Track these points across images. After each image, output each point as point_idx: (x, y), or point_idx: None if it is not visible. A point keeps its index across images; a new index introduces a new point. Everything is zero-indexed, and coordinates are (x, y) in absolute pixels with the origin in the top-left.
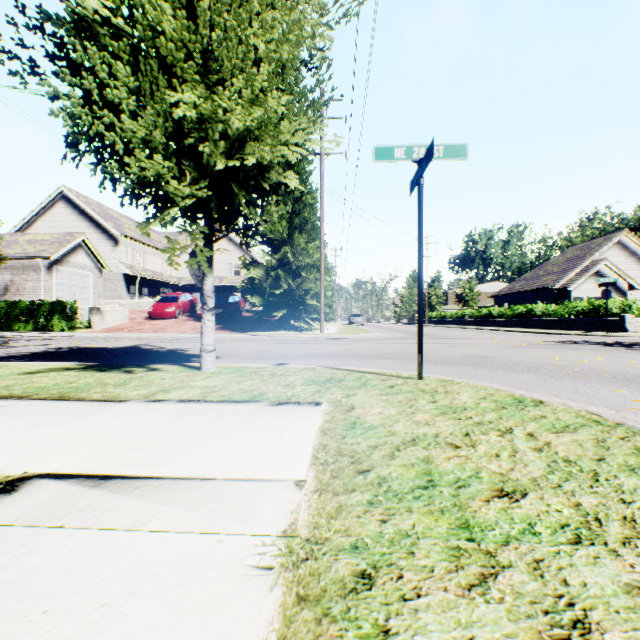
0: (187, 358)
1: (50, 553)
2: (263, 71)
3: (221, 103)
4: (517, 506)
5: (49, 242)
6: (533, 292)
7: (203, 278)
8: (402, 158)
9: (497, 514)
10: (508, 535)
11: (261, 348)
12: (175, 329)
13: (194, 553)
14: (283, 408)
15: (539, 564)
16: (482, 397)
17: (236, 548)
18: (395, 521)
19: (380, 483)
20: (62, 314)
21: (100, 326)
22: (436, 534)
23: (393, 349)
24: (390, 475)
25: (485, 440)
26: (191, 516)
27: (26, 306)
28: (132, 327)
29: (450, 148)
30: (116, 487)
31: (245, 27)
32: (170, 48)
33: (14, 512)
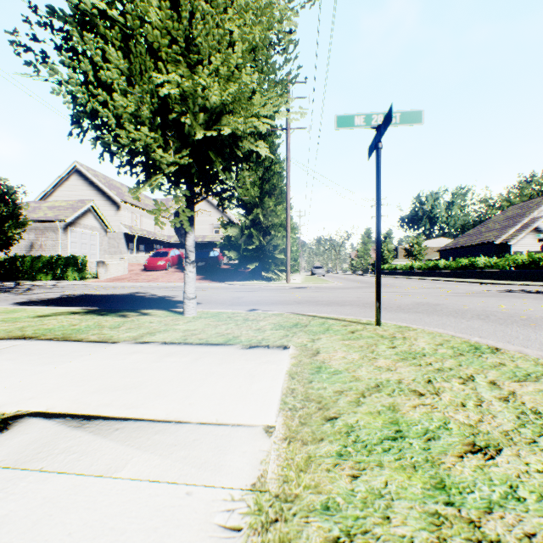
0: (173, 304)
1: (25, 500)
2: (237, 50)
3: (200, 81)
4: (493, 464)
5: (65, 208)
6: (476, 247)
7: (186, 235)
8: (362, 125)
9: (473, 473)
10: (490, 500)
11: (236, 295)
12: (165, 279)
13: (162, 507)
14: (254, 351)
15: (532, 540)
16: (439, 343)
17: (204, 503)
18: (366, 477)
19: (348, 432)
20: (75, 267)
21: (105, 276)
22: (411, 495)
23: (351, 297)
24: (357, 423)
25: (448, 388)
26: (163, 463)
27: (46, 260)
28: (130, 277)
29: (406, 114)
30: (97, 428)
31: (221, 11)
32: (156, 34)
33: (1, 452)
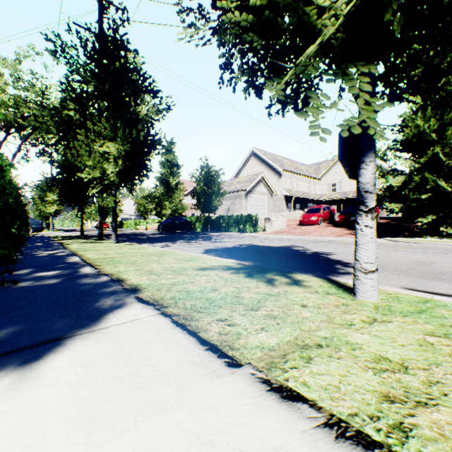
0: (329, 264)
1: None
2: None
3: None
4: None
5: (245, 181)
6: None
7: (357, 166)
8: None
9: None
10: None
11: (416, 259)
12: (317, 233)
13: None
14: None
15: None
16: None
17: None
18: None
19: None
20: (250, 222)
21: (269, 230)
22: None
23: None
24: None
25: None
26: None
27: (234, 218)
28: (288, 231)
29: None
30: None
31: None
32: None
33: None
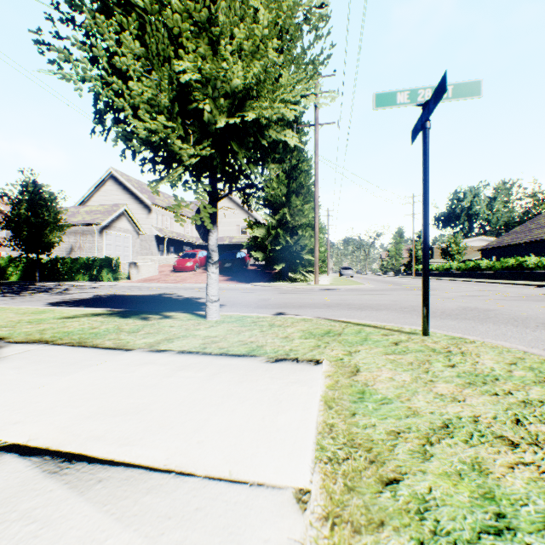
0: (198, 306)
1: None
2: (261, 24)
3: (222, 66)
4: None
5: (101, 212)
6: (524, 245)
7: (208, 234)
8: (405, 102)
9: None
10: None
11: (262, 297)
12: (193, 280)
13: None
14: (281, 366)
15: None
16: (510, 362)
17: None
18: None
19: (420, 512)
20: (109, 268)
21: (136, 277)
22: None
23: (386, 300)
24: (431, 495)
25: None
26: None
27: (84, 262)
28: (160, 278)
29: (460, 87)
30: (75, 477)
31: None
32: (175, 16)
33: None
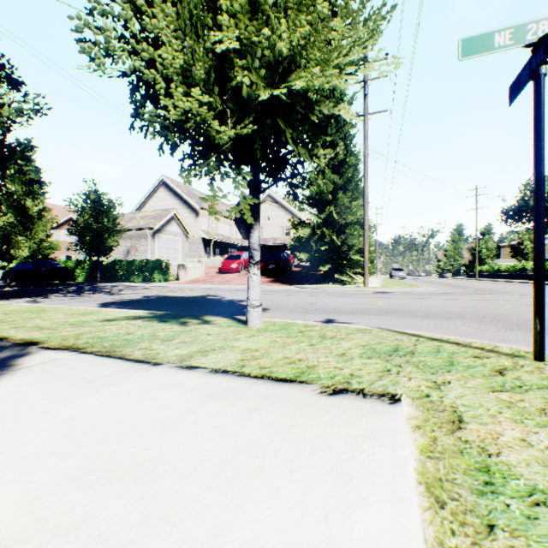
0: (240, 309)
1: None
2: None
3: (265, 34)
4: None
5: (153, 217)
6: None
7: (249, 231)
8: (507, 44)
9: None
10: None
11: (308, 301)
12: (237, 281)
13: None
14: (341, 403)
15: None
16: None
17: None
18: None
19: None
20: (160, 269)
21: (184, 279)
22: None
23: (454, 306)
24: None
25: None
26: None
27: (138, 264)
28: (206, 279)
29: None
30: None
31: None
32: None
33: None
